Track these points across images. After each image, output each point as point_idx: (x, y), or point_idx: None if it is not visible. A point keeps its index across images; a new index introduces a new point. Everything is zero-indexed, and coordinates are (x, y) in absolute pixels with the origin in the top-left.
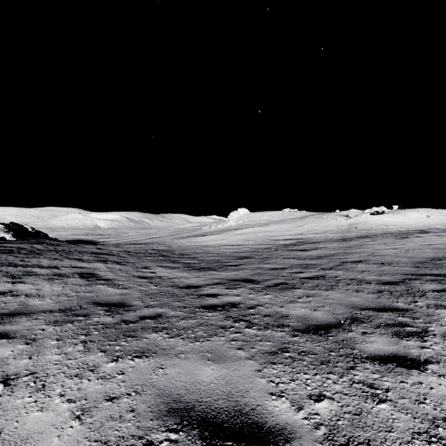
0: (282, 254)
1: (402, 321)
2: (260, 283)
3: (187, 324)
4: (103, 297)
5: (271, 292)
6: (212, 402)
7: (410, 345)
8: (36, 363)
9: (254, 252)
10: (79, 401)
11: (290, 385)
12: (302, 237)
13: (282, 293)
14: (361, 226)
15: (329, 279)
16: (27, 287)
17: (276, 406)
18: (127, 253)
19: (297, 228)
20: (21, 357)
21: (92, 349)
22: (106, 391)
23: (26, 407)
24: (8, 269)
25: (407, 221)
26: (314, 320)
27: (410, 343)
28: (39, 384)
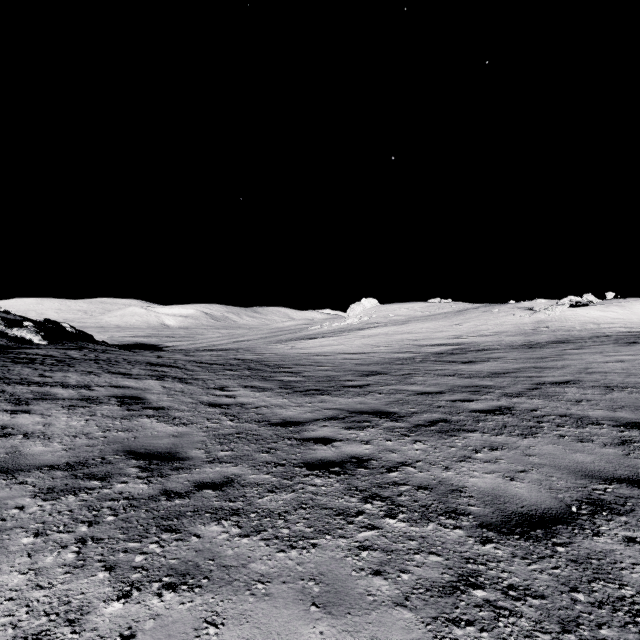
0: (433, 369)
1: None
2: (403, 420)
3: (276, 503)
4: (144, 441)
5: (424, 437)
6: None
7: None
8: None
9: (388, 365)
10: None
11: None
12: (461, 341)
13: (444, 441)
14: (555, 324)
15: (522, 414)
16: (31, 420)
17: None
18: (198, 364)
19: (453, 327)
20: None
21: (90, 561)
22: None
23: None
24: (16, 389)
25: (630, 316)
26: (516, 503)
27: None
28: None
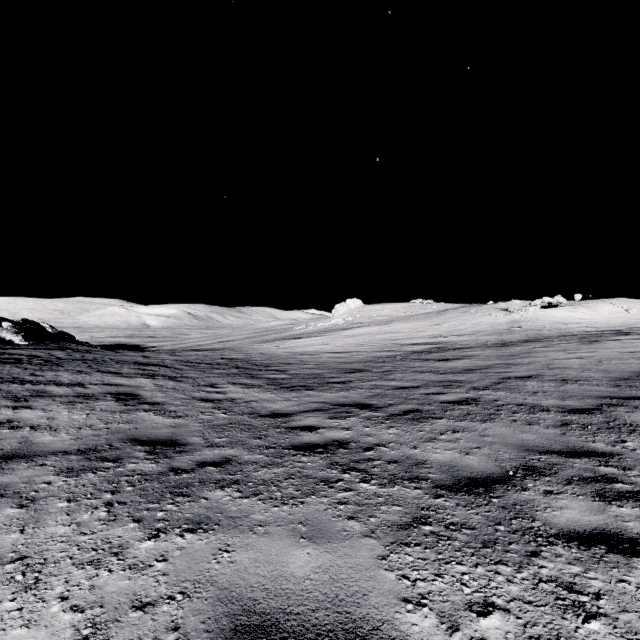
0: (412, 366)
1: (606, 473)
2: (380, 410)
3: (269, 475)
4: (145, 431)
5: (398, 424)
6: (307, 614)
7: (625, 514)
8: (30, 540)
9: (370, 363)
10: (90, 610)
11: (435, 585)
12: (440, 340)
13: (415, 426)
14: (527, 324)
15: (486, 403)
16: (35, 415)
17: (414, 624)
18: (186, 363)
19: (434, 327)
20: (8, 530)
21: (120, 516)
22: (135, 591)
23: (3, 619)
24: (11, 387)
25: (595, 317)
26: (467, 471)
27: (625, 512)
28: (30, 577)
